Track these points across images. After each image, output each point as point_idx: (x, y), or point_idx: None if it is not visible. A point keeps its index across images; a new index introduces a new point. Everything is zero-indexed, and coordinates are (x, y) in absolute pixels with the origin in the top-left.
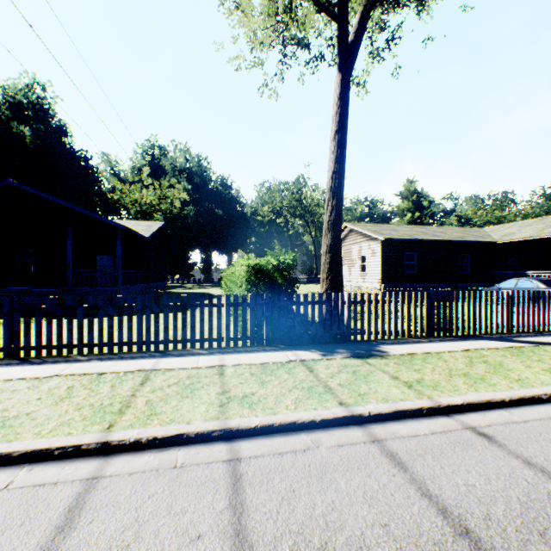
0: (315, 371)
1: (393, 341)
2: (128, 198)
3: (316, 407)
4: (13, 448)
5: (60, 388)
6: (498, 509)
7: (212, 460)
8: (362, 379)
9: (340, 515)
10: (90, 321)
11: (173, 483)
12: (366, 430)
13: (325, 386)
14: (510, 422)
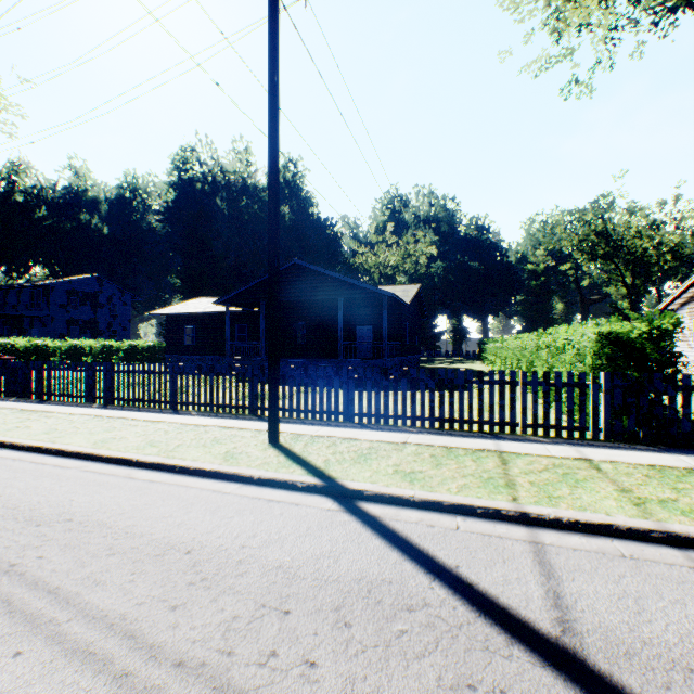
0: None
1: None
2: (370, 261)
3: None
4: (440, 498)
5: (423, 455)
6: None
7: (669, 561)
8: None
9: None
10: (412, 394)
11: (637, 571)
12: None
13: None
14: None
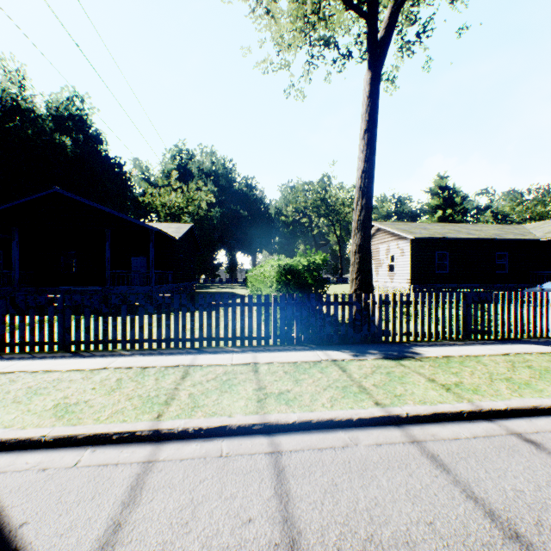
0: (348, 371)
1: (427, 343)
2: (158, 201)
3: (352, 406)
4: (78, 432)
5: (110, 380)
6: (550, 516)
7: (254, 451)
8: (397, 380)
9: (384, 510)
10: (132, 318)
11: (221, 470)
12: (404, 431)
13: (359, 386)
14: None
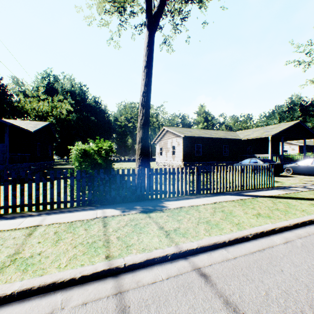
0: (108, 226)
1: (175, 198)
2: (29, 106)
3: (84, 263)
4: None
5: None
6: None
7: None
8: (138, 231)
9: None
10: None
11: None
12: (117, 282)
13: (106, 239)
14: (225, 260)
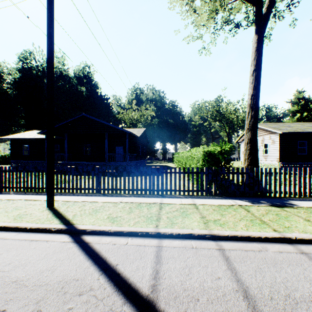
0: (250, 211)
1: (298, 198)
2: (126, 117)
3: (259, 230)
4: (123, 229)
5: (126, 207)
6: None
7: (209, 247)
8: (284, 219)
9: (292, 284)
10: (128, 178)
11: (195, 254)
12: (294, 247)
13: (260, 220)
14: None
